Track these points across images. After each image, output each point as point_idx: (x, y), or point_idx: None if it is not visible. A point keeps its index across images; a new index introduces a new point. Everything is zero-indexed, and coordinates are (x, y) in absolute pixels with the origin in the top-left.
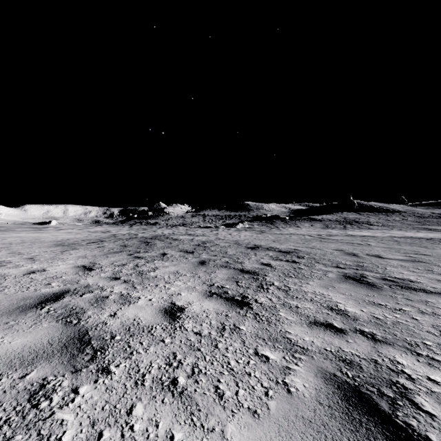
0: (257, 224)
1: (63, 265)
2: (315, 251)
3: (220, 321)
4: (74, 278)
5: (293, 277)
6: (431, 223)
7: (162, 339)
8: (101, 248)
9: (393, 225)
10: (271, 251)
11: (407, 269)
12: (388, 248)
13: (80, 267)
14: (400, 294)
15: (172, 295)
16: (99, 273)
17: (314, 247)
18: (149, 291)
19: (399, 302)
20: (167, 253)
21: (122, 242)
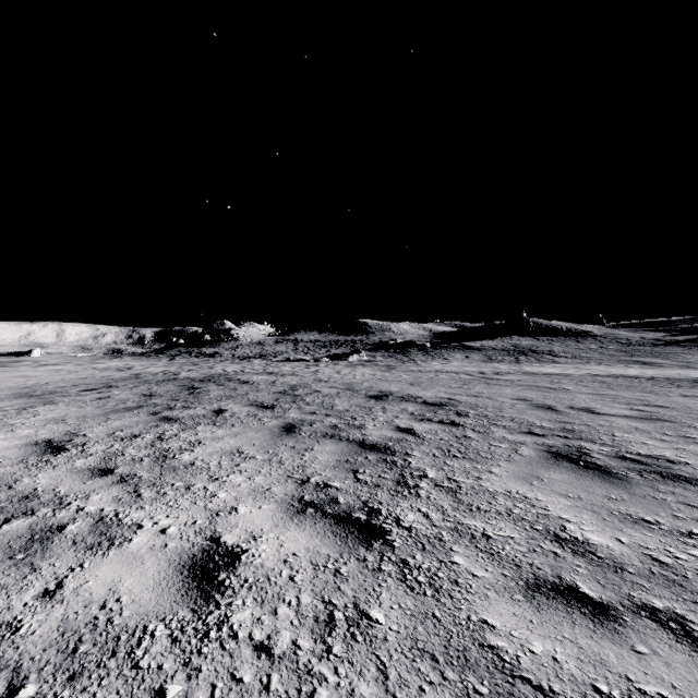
0: (381, 356)
1: (4, 441)
2: (484, 401)
3: (323, 593)
4: (9, 473)
5: (459, 457)
6: (643, 353)
7: (159, 685)
8: (103, 400)
9: (589, 357)
10: (409, 402)
11: (650, 436)
12: (597, 395)
13: (39, 443)
14: (668, 493)
15: (218, 513)
16: (73, 460)
17: (480, 395)
18: (167, 505)
19: (677, 513)
20: (226, 410)
21: (148, 389)
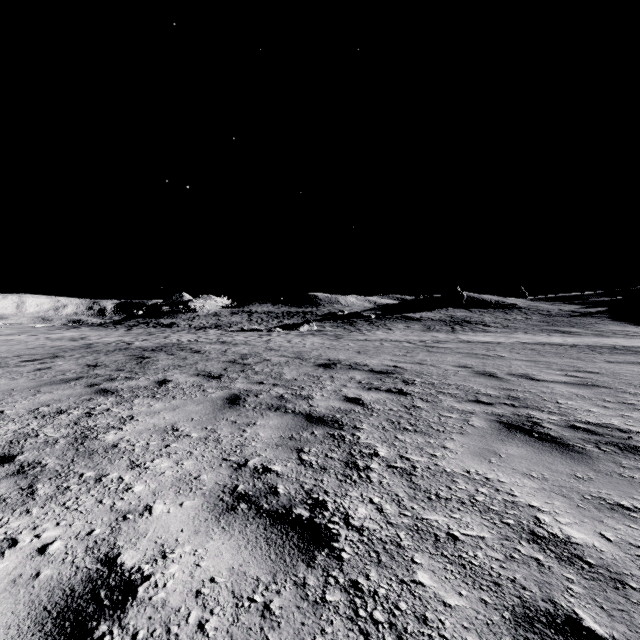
0: (330, 326)
1: None
2: (428, 369)
3: None
4: None
5: (410, 430)
6: (562, 324)
7: None
8: (41, 372)
9: (516, 326)
10: (357, 370)
11: (592, 403)
12: (531, 362)
13: None
14: (633, 469)
15: (125, 516)
16: None
17: (424, 362)
18: (62, 507)
19: None
20: (170, 381)
21: (94, 359)
